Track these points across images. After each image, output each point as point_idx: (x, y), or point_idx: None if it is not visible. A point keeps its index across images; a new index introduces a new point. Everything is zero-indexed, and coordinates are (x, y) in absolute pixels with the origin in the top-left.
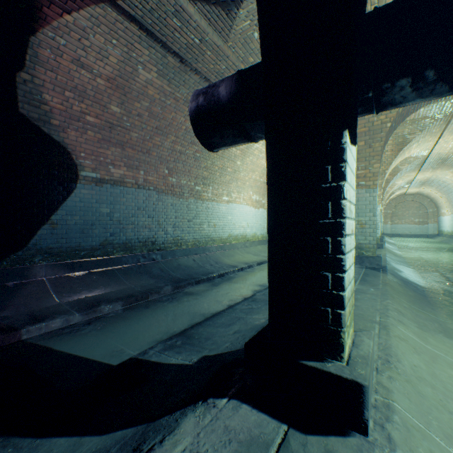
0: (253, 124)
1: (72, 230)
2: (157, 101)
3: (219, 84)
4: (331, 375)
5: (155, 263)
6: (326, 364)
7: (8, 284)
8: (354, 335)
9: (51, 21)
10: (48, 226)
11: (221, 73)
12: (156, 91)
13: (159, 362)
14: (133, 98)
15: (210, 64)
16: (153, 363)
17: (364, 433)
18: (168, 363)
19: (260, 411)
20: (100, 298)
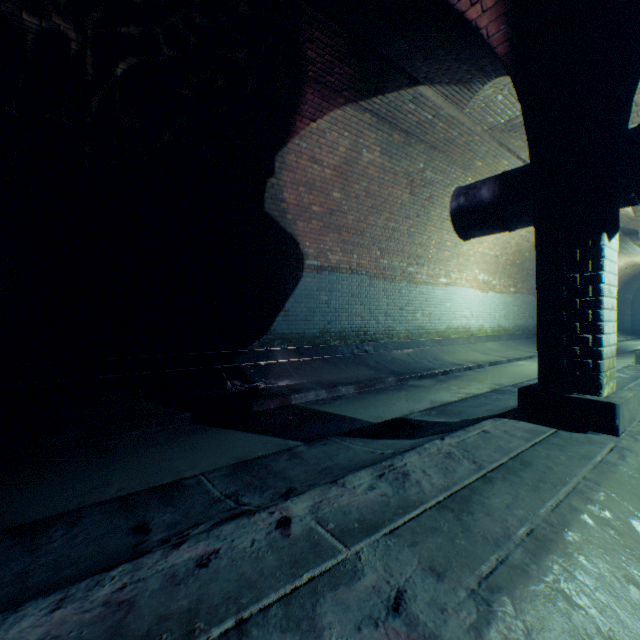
0: (514, 219)
1: (299, 317)
2: (375, 179)
3: (479, 187)
4: (590, 401)
5: (368, 355)
6: (586, 396)
7: (260, 363)
8: (615, 391)
9: (299, 132)
10: (282, 314)
11: (452, 139)
12: (376, 170)
13: (424, 420)
14: (353, 181)
15: (440, 133)
16: (420, 420)
17: (615, 435)
18: (433, 421)
19: (535, 424)
20: (333, 381)
